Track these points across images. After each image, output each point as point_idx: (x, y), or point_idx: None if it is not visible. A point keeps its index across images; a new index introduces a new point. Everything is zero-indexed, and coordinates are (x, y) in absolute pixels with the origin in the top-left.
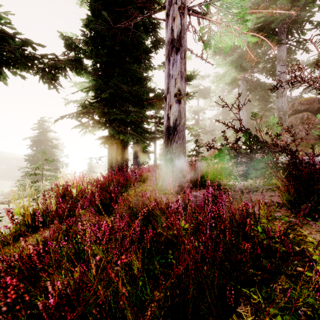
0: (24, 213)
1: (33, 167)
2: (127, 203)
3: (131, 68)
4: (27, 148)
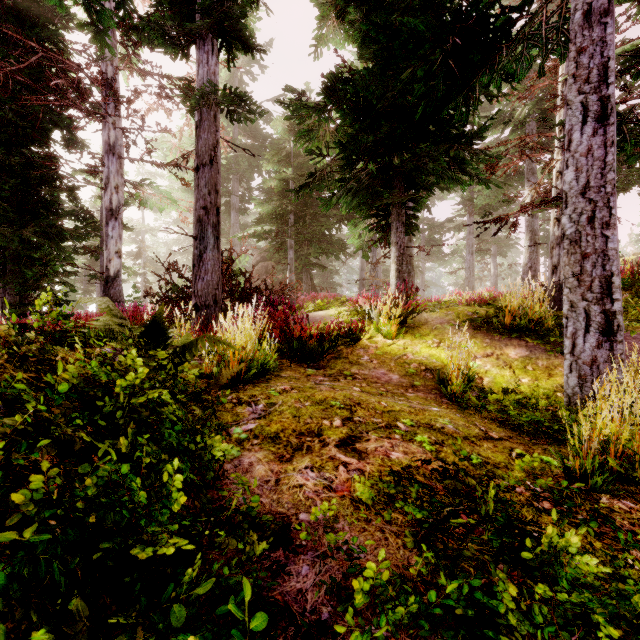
0: None
1: None
2: None
3: (50, 201)
4: None
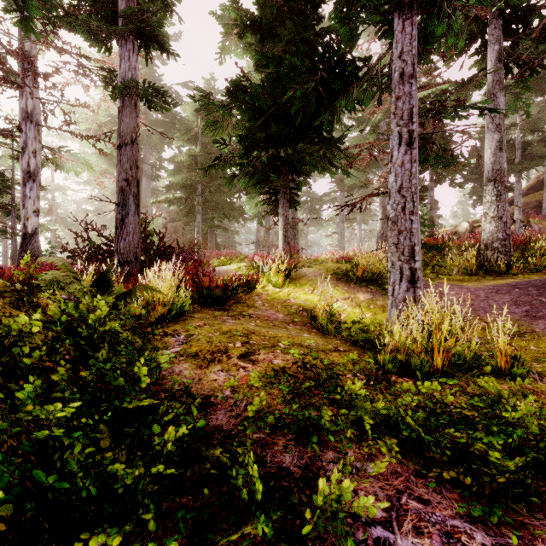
0: None
1: None
2: None
3: None
4: None
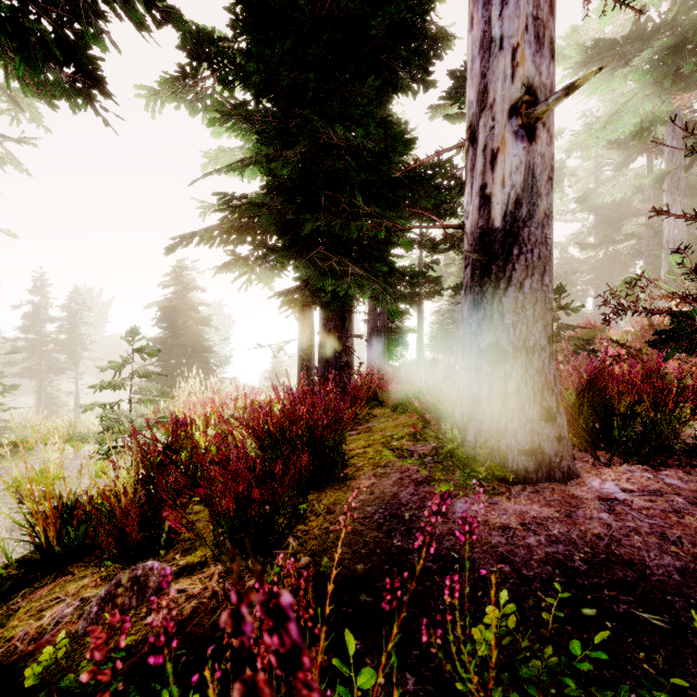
0: (33, 512)
1: (163, 365)
2: (338, 503)
3: (357, 93)
4: (153, 324)
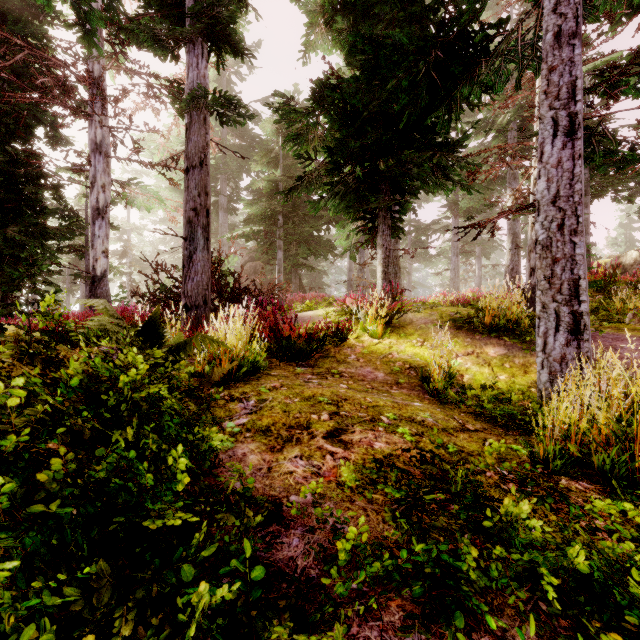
0: None
1: None
2: None
3: (34, 199)
4: None
